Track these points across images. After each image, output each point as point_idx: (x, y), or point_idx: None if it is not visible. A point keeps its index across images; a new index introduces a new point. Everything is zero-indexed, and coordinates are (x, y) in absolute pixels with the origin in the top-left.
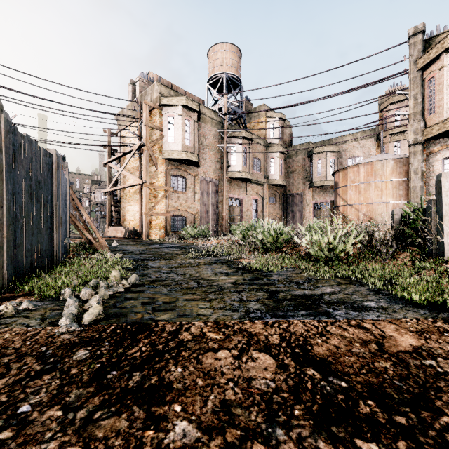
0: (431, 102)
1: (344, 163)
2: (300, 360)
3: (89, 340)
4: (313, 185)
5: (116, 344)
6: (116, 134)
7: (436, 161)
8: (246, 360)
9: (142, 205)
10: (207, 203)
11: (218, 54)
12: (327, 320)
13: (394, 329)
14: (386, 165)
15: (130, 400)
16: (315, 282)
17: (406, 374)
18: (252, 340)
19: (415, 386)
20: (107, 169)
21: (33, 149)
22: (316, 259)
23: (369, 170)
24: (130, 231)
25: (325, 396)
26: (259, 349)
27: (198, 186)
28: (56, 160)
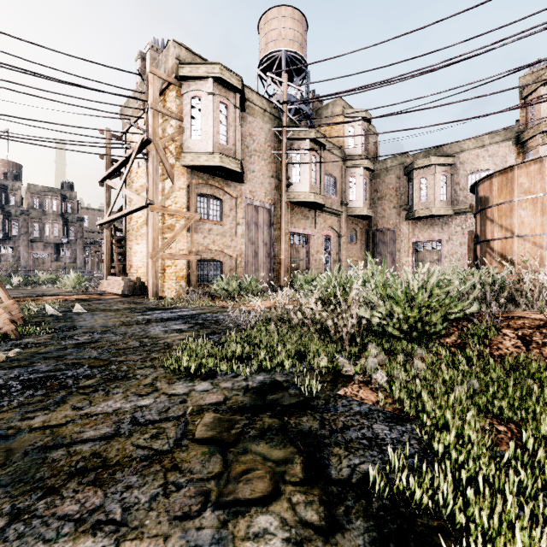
0: None
1: (463, 182)
2: None
3: None
4: (413, 215)
5: None
6: (119, 137)
7: None
8: None
9: None
10: (256, 241)
11: (273, 23)
12: None
13: None
14: None
15: None
16: None
17: None
18: None
19: None
20: (105, 189)
21: None
22: None
23: None
24: (132, 285)
25: None
26: None
27: (242, 213)
28: None
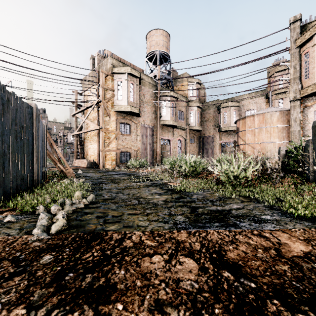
0: (306, 70)
1: (243, 114)
2: (217, 263)
3: (54, 247)
4: (221, 130)
5: (74, 250)
6: (81, 94)
7: (309, 113)
8: (175, 263)
9: (99, 144)
10: (145, 143)
11: (153, 37)
12: (235, 230)
13: (287, 237)
14: (273, 116)
15: (81, 299)
16: (224, 200)
17: (301, 276)
18: (179, 247)
19: (310, 286)
20: (75, 118)
21: (18, 102)
22: (224, 183)
23: (261, 119)
24: (91, 163)
25: (238, 295)
26: (184, 254)
27: (139, 130)
28: (35, 111)
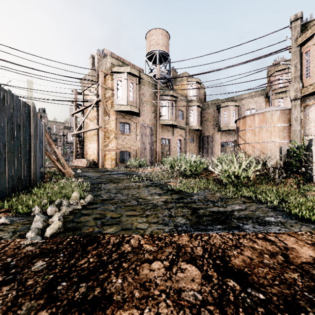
0: (307, 68)
1: (243, 114)
2: (221, 271)
3: (48, 252)
4: (220, 129)
5: (69, 255)
6: (80, 93)
7: (310, 112)
8: (176, 271)
9: (98, 143)
10: (145, 142)
11: (153, 36)
12: (239, 233)
13: (294, 241)
14: (274, 115)
15: (74, 313)
16: (226, 201)
17: (313, 286)
18: (180, 252)
19: None
20: (74, 118)
21: (14, 101)
22: (225, 183)
23: (262, 118)
24: (90, 162)
25: (246, 309)
26: (186, 260)
27: (139, 130)
28: (33, 110)
